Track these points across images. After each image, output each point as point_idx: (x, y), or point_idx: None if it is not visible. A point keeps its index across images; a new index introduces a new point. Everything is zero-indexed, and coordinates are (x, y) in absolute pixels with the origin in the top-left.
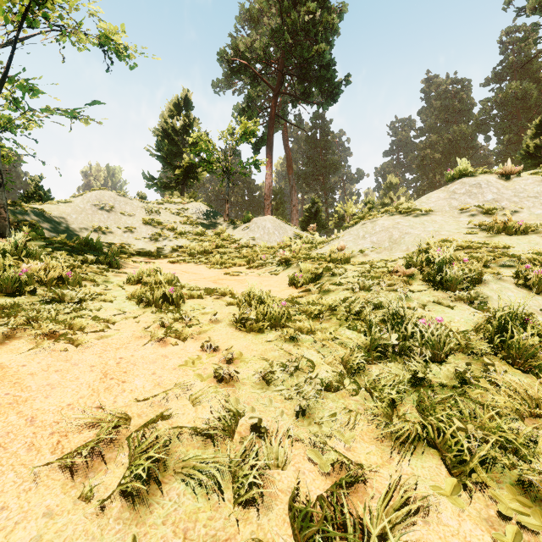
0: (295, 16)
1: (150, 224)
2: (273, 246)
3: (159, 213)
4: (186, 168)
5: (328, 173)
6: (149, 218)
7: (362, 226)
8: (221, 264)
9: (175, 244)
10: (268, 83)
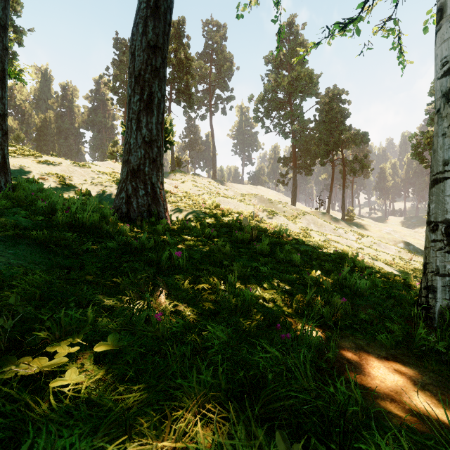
0: None
1: None
2: None
3: None
4: None
5: None
6: None
7: None
8: None
9: None
10: None
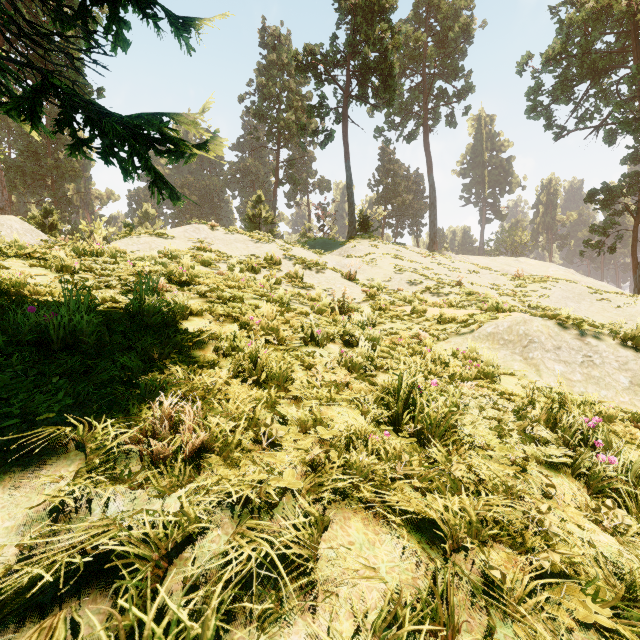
0: None
1: None
2: (35, 245)
3: None
4: None
5: (62, 177)
6: None
7: (131, 239)
8: None
9: None
10: None
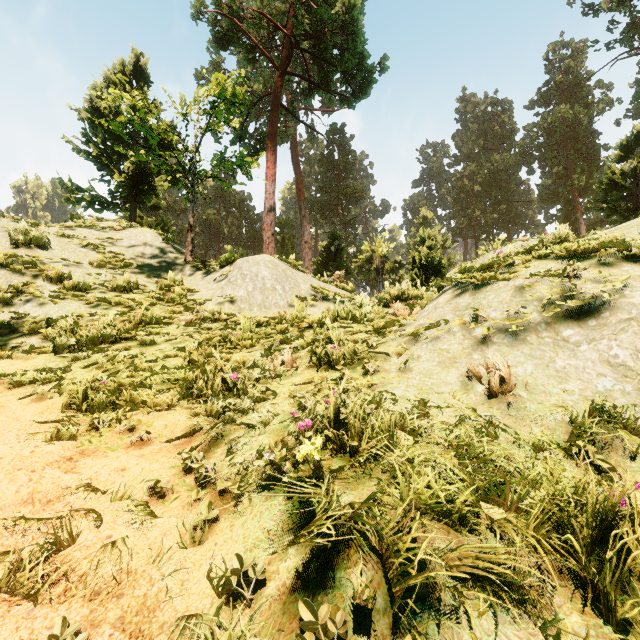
0: None
1: (6, 267)
2: (271, 320)
3: (47, 245)
4: (134, 173)
5: (348, 202)
6: (9, 254)
7: (527, 296)
8: (93, 407)
9: (48, 313)
10: (268, 56)
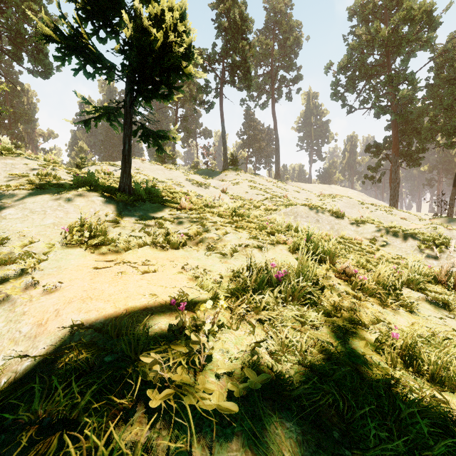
0: (18, 2)
1: None
2: None
3: None
4: None
5: (18, 120)
6: None
7: (97, 166)
8: None
9: None
10: None
